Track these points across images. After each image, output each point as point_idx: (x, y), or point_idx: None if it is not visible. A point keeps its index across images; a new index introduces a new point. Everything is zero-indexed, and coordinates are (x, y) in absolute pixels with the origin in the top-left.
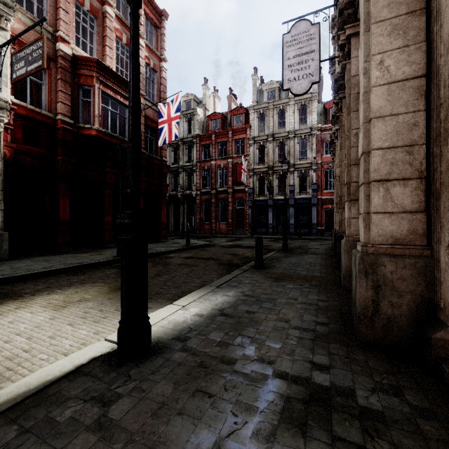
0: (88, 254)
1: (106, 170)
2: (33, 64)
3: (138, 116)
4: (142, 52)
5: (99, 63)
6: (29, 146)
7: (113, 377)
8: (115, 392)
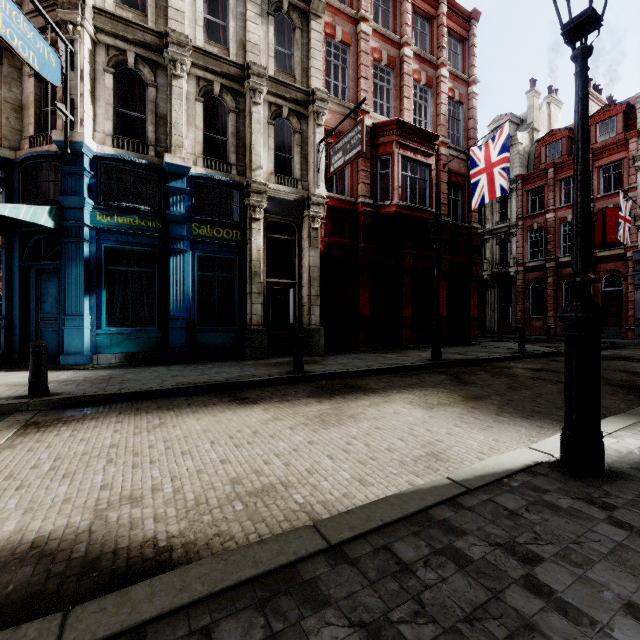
0: (392, 355)
1: (404, 253)
2: (351, 151)
3: (589, 189)
4: (444, 86)
5: (399, 123)
6: (335, 238)
7: (583, 486)
8: (603, 501)
